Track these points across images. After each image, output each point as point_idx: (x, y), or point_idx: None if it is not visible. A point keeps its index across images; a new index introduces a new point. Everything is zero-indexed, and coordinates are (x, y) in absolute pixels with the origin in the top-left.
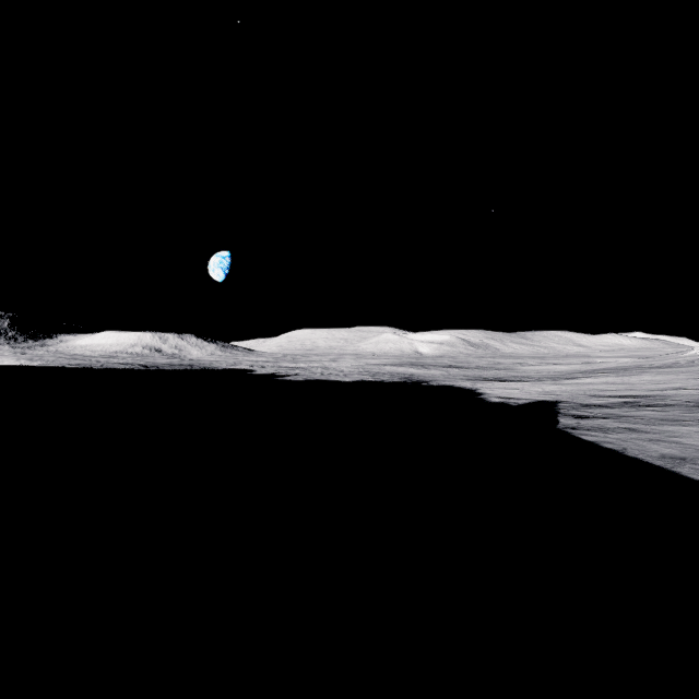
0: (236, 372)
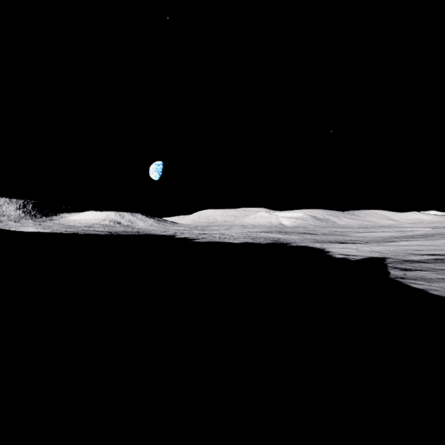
0: (165, 237)
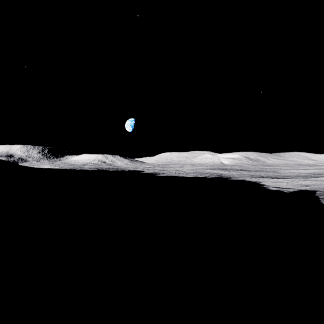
0: (135, 172)
